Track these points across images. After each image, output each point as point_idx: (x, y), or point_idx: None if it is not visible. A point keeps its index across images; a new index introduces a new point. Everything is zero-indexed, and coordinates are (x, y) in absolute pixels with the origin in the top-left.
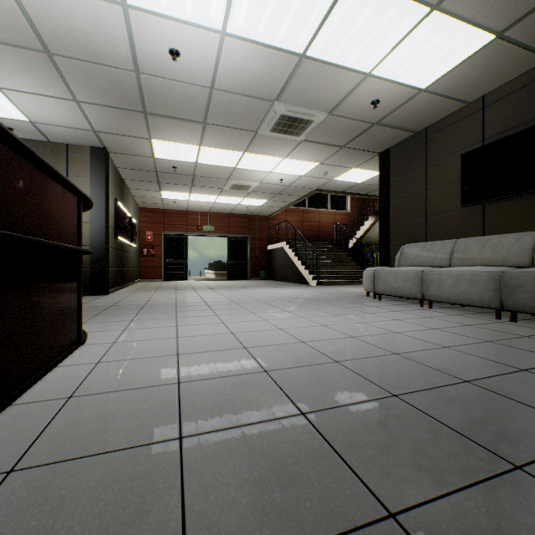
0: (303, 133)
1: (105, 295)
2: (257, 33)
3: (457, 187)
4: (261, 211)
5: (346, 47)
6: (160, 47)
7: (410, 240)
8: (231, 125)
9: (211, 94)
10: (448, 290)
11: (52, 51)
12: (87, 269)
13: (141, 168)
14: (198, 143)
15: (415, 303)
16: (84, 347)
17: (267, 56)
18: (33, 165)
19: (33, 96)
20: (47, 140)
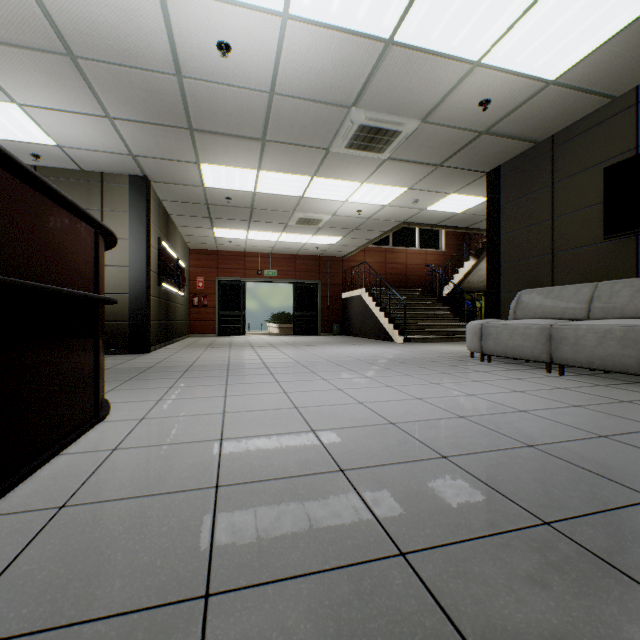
0: (387, 148)
1: (146, 353)
2: (330, 13)
3: (598, 213)
4: (333, 252)
5: (448, 25)
6: (206, 40)
7: (530, 284)
8: (296, 142)
9: (271, 100)
10: (588, 351)
11: (76, 53)
12: (125, 322)
13: (189, 200)
14: (256, 166)
15: (539, 367)
16: (103, 425)
17: (343, 45)
18: (19, 179)
19: (59, 113)
20: (79, 168)
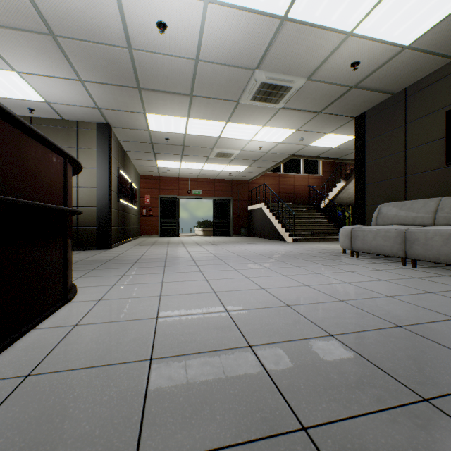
0: (281, 100)
1: (108, 249)
2: None
3: (441, 145)
4: (242, 177)
5: (329, 4)
6: (149, 20)
7: (388, 199)
8: (215, 96)
9: (197, 65)
10: (436, 249)
11: (55, 33)
12: (93, 227)
13: (139, 140)
14: (186, 115)
15: (395, 261)
16: (70, 304)
17: (249, 21)
18: None
19: (46, 78)
20: (61, 118)
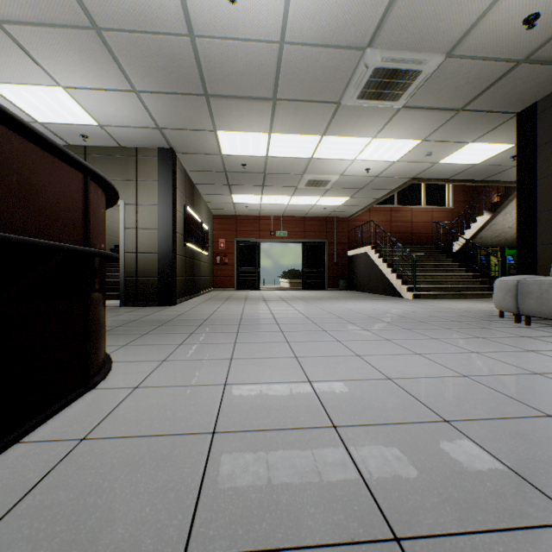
0: (403, 94)
1: (172, 306)
2: None
3: None
4: (340, 212)
5: None
6: None
7: None
8: (306, 98)
9: (281, 52)
10: None
11: (99, 25)
12: (155, 278)
13: (210, 169)
14: (267, 129)
15: None
16: (93, 394)
17: None
18: None
19: (95, 92)
20: (118, 145)
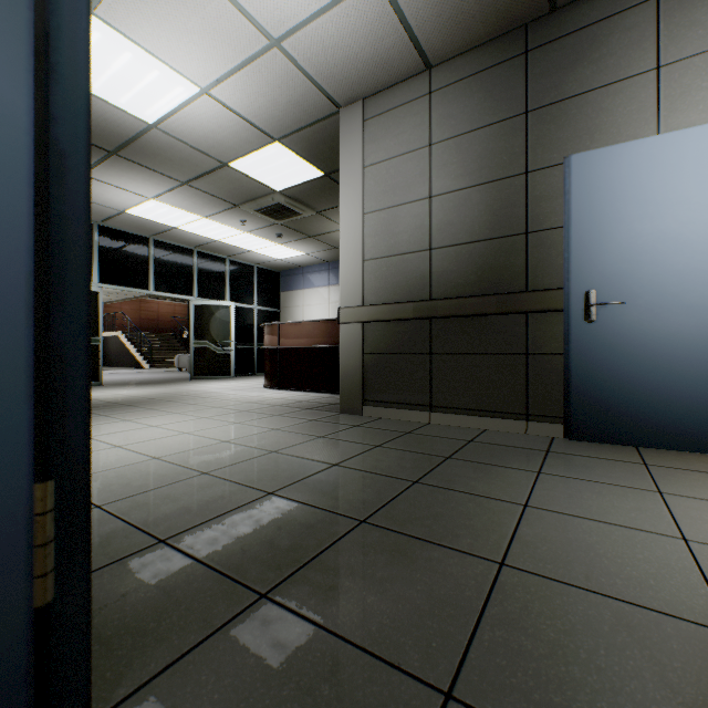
0: None
1: None
2: None
3: None
4: None
5: None
6: None
7: None
8: None
9: None
10: None
11: None
12: None
13: None
14: None
15: None
16: None
17: None
18: None
19: None
20: None
